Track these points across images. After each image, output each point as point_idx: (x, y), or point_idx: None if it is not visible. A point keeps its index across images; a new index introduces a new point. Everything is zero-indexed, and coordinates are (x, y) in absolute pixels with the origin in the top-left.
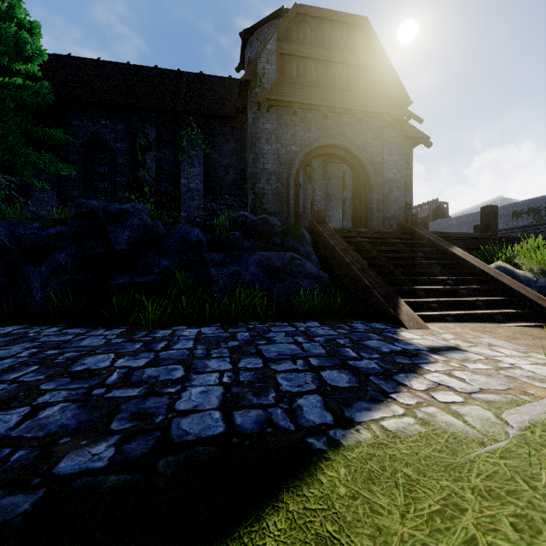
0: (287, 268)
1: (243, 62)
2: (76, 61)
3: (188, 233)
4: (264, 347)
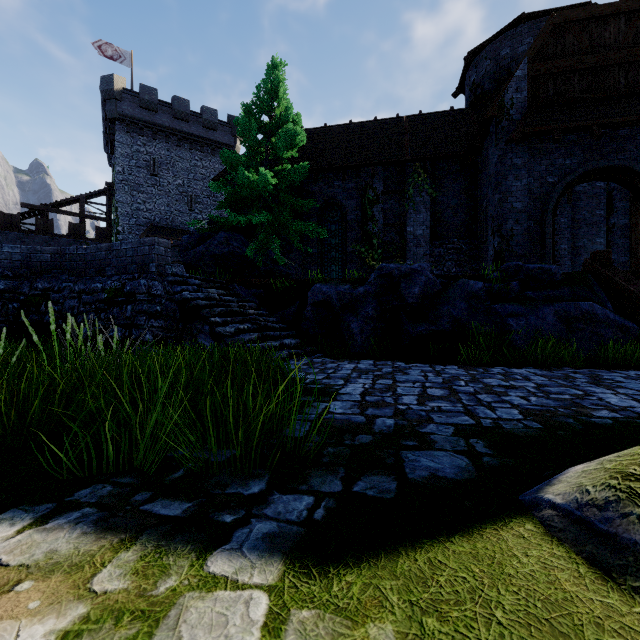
0: (585, 318)
1: (462, 85)
2: (309, 133)
3: (472, 286)
4: (620, 384)
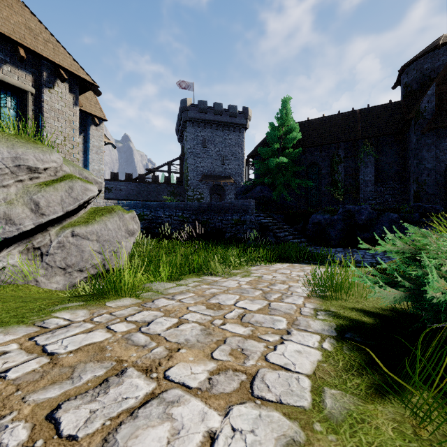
0: None
1: (398, 82)
2: (299, 125)
3: (391, 216)
4: None
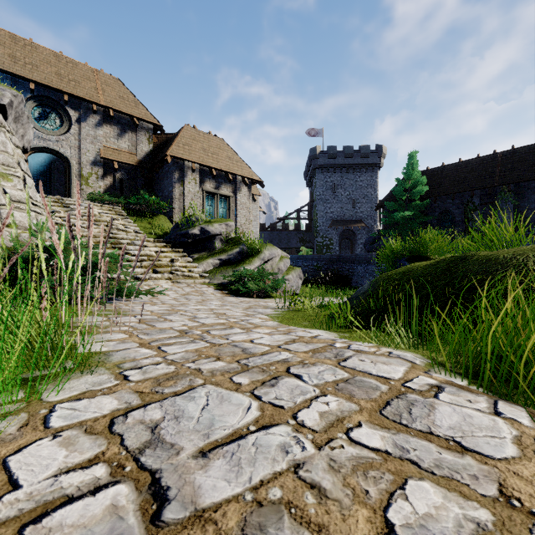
0: None
1: None
2: (432, 172)
3: None
4: None
